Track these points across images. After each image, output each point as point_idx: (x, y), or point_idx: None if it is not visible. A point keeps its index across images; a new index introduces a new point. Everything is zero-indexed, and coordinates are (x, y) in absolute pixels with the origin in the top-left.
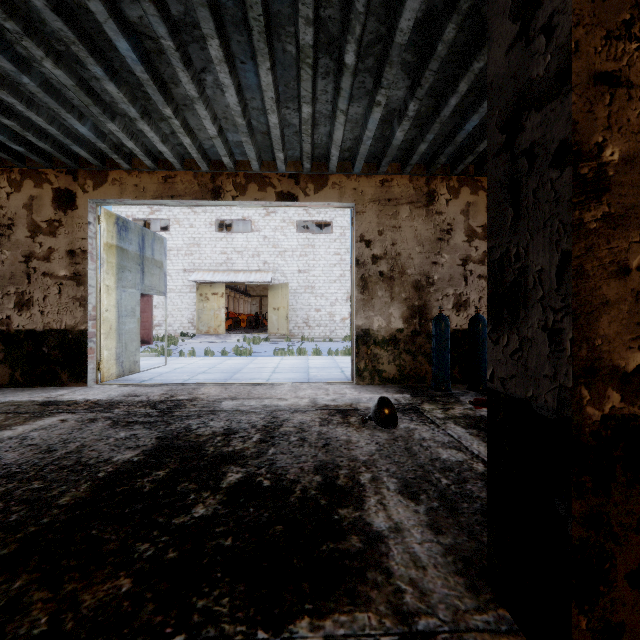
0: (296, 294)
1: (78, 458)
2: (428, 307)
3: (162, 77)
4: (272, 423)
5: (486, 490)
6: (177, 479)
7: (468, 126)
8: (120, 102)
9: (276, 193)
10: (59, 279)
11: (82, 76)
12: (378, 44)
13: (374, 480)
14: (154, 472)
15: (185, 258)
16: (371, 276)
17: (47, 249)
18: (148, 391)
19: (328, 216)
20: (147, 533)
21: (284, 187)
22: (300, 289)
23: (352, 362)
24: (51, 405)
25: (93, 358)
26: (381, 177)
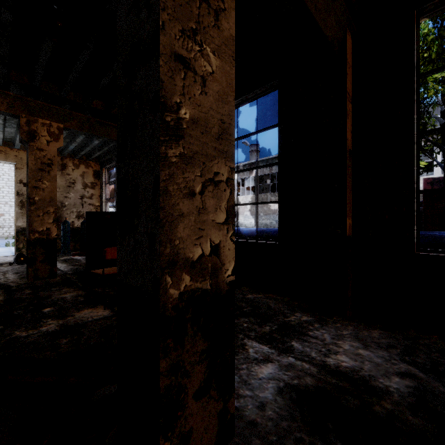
0: None
1: None
2: (62, 217)
3: None
4: None
5: None
6: None
7: (71, 147)
8: None
9: None
10: None
11: None
12: (15, 119)
13: (4, 273)
14: None
15: None
16: None
17: None
18: None
19: None
20: None
21: None
22: None
23: (15, 245)
24: None
25: None
26: None
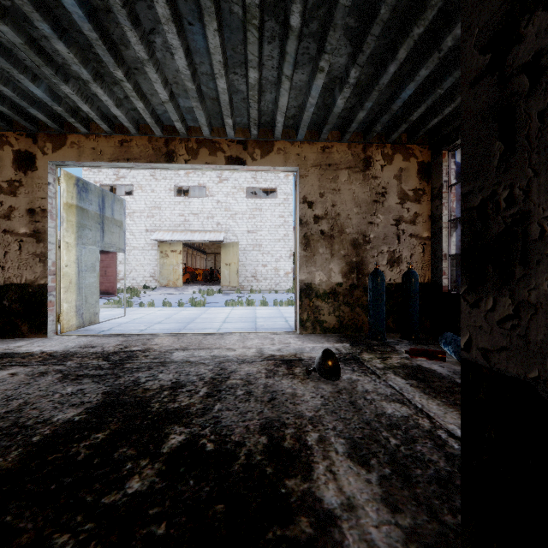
0: (245, 251)
1: (16, 418)
2: (365, 263)
3: (112, 38)
4: (220, 375)
5: (437, 452)
6: (116, 443)
7: (404, 94)
8: (71, 63)
9: (225, 157)
10: (19, 236)
11: (31, 35)
12: (322, 7)
13: (321, 441)
14: (93, 435)
15: (147, 219)
16: (313, 234)
17: (8, 208)
18: (104, 342)
19: (273, 183)
20: (69, 519)
21: (233, 152)
22: (249, 247)
23: (296, 313)
24: (6, 357)
25: (53, 311)
26: (322, 144)
